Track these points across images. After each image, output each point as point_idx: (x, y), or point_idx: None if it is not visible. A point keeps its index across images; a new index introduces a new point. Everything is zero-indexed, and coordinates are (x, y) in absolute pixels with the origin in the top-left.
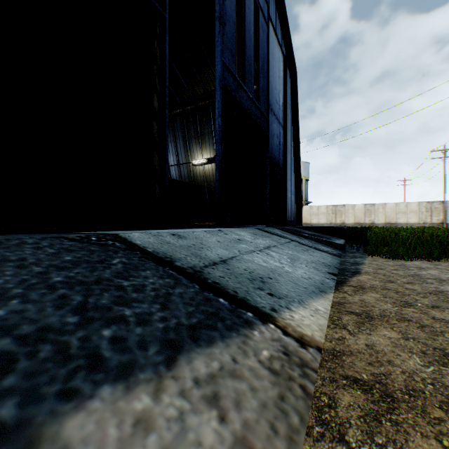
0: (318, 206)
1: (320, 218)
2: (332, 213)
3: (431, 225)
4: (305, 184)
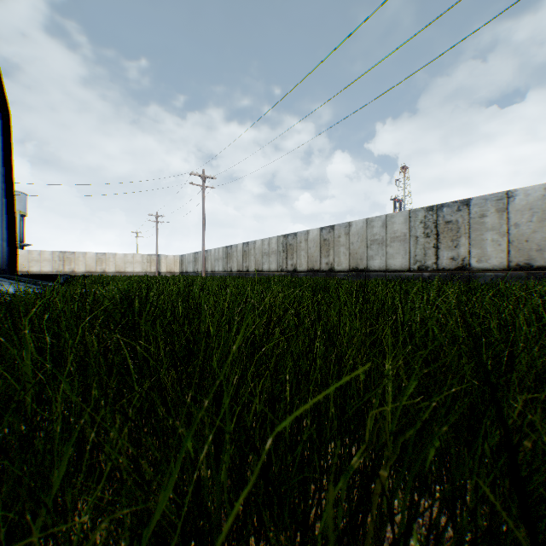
0: (41, 251)
1: (45, 265)
2: (60, 260)
3: (152, 273)
4: (22, 220)
